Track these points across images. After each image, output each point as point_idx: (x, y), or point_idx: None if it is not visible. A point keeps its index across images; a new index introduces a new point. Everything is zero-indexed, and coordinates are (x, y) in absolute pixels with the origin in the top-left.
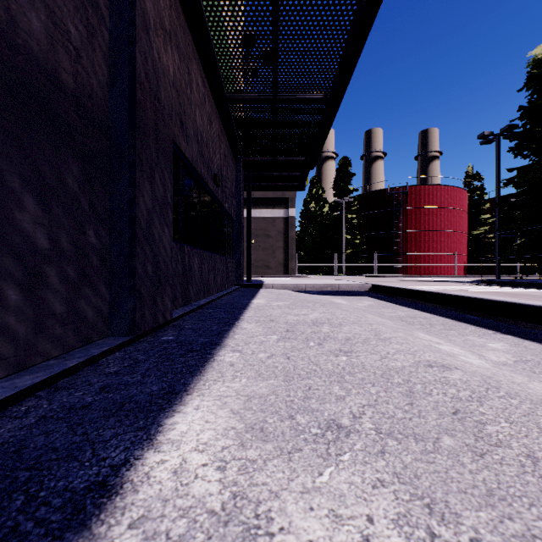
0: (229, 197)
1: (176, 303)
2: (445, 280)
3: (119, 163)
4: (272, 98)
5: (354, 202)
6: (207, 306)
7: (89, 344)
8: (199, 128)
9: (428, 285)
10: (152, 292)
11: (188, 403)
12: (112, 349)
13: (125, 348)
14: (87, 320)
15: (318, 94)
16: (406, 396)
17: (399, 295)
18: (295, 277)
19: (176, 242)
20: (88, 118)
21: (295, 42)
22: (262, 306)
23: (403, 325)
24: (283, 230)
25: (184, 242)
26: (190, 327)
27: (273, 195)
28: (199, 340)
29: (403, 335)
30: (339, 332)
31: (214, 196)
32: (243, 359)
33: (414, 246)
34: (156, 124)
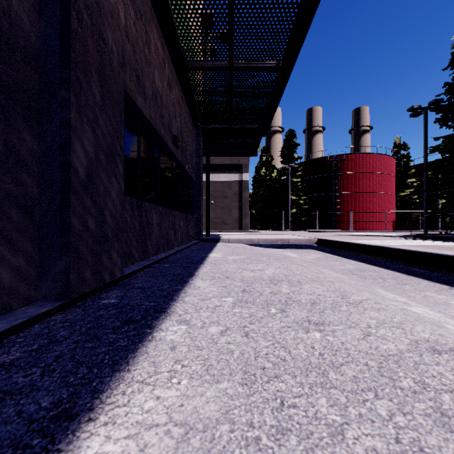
0: (189, 160)
1: (132, 258)
2: (378, 235)
3: (50, 100)
4: (228, 66)
5: (298, 168)
6: (164, 261)
7: (5, 313)
8: (158, 89)
9: (366, 239)
10: (94, 249)
11: (80, 448)
12: (29, 321)
13: (52, 317)
14: (1, 285)
15: (271, 62)
16: (442, 427)
17: (344, 249)
18: (249, 232)
19: (132, 197)
20: (2, 39)
21: (250, 7)
22: (218, 260)
23: (358, 280)
24: (238, 192)
25: (142, 198)
26: (140, 285)
27: (229, 162)
28: (144, 303)
29: (370, 296)
30: (300, 293)
31: (175, 157)
32: (189, 337)
33: (350, 206)
34: (100, 65)
